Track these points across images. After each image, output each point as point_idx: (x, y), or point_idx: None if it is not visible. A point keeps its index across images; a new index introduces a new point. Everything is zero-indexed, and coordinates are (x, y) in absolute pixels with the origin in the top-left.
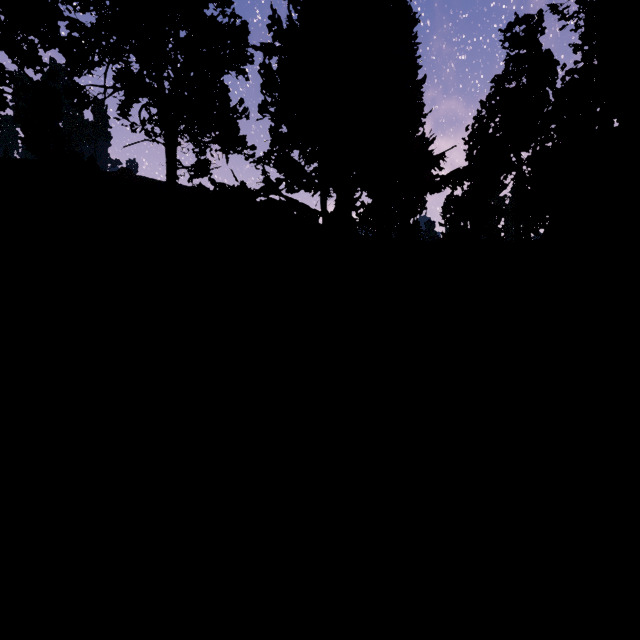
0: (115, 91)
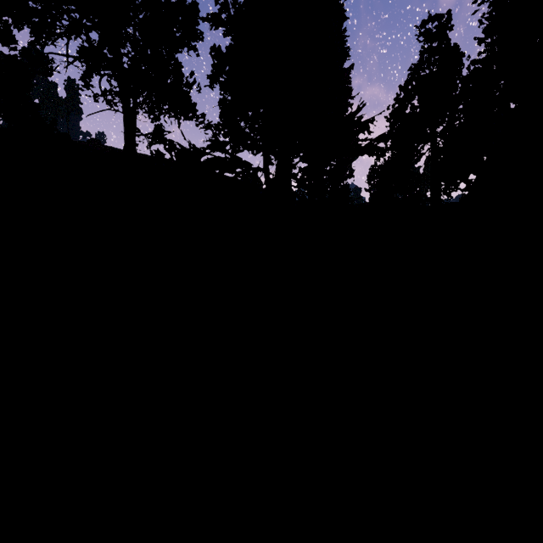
0: (75, 60)
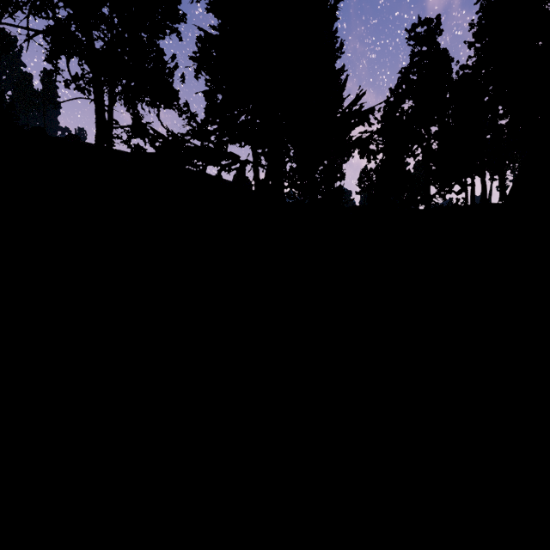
0: (36, 34)
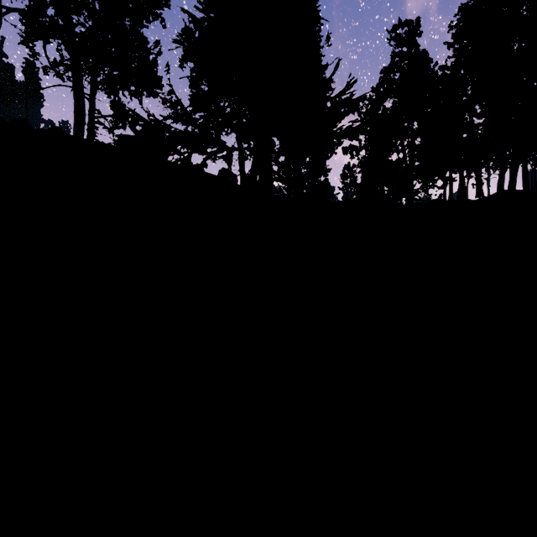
0: (8, 11)
